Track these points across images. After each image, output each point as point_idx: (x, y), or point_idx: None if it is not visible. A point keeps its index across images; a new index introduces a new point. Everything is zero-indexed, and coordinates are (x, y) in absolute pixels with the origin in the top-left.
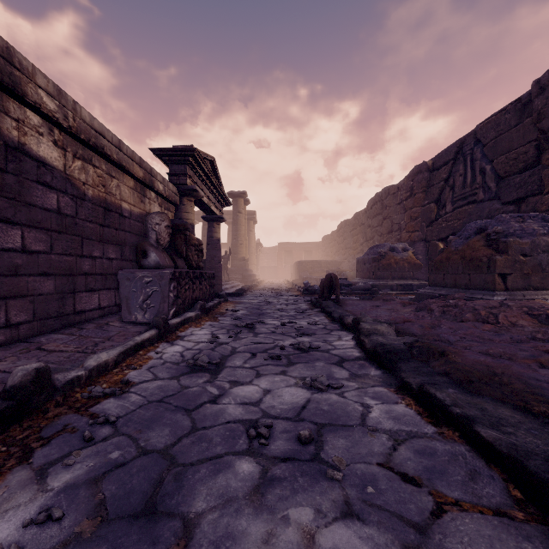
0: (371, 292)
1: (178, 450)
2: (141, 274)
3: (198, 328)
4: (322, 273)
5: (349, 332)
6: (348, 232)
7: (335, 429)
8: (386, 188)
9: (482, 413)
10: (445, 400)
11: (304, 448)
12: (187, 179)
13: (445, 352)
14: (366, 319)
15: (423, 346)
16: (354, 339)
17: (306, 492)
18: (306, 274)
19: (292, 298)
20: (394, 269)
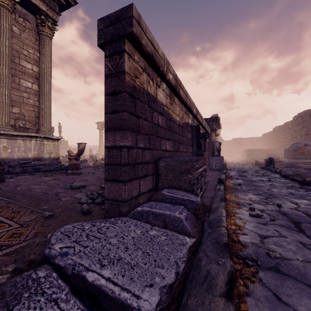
0: (292, 165)
1: (251, 180)
2: (214, 157)
3: (230, 171)
4: (263, 155)
5: (278, 174)
6: (280, 132)
7: (274, 181)
8: (304, 111)
9: (300, 179)
10: (294, 178)
11: (269, 181)
12: (214, 126)
13: (301, 174)
14: (283, 170)
15: (296, 173)
16: (279, 174)
17: (270, 182)
18: (253, 156)
19: (251, 167)
20: (306, 154)
